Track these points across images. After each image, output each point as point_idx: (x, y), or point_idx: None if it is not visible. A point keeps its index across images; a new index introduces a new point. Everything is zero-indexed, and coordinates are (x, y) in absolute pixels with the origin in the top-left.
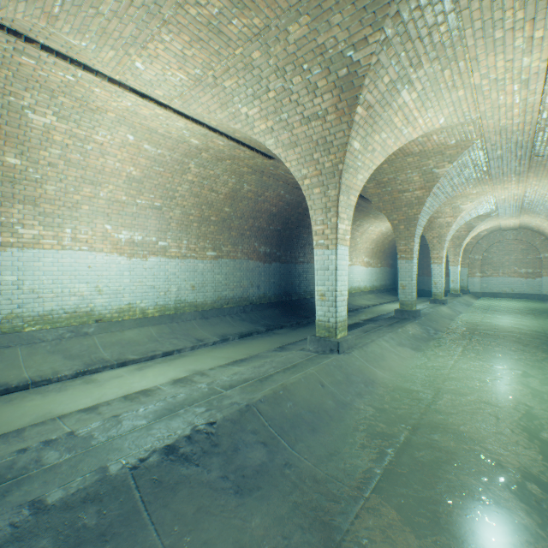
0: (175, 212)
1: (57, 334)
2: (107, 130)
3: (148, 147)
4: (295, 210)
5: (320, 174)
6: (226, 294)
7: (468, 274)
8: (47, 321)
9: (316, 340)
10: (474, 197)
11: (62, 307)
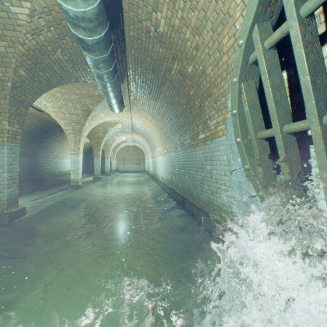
0: None
1: None
2: None
3: None
4: (41, 130)
5: (74, 130)
6: None
7: (119, 163)
8: None
9: (72, 186)
10: (120, 136)
11: None
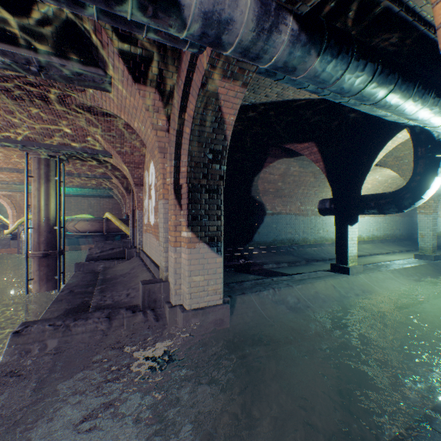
0: None
1: None
2: (372, 176)
3: (379, 178)
4: None
5: None
6: (387, 232)
7: None
8: None
9: None
10: None
11: None
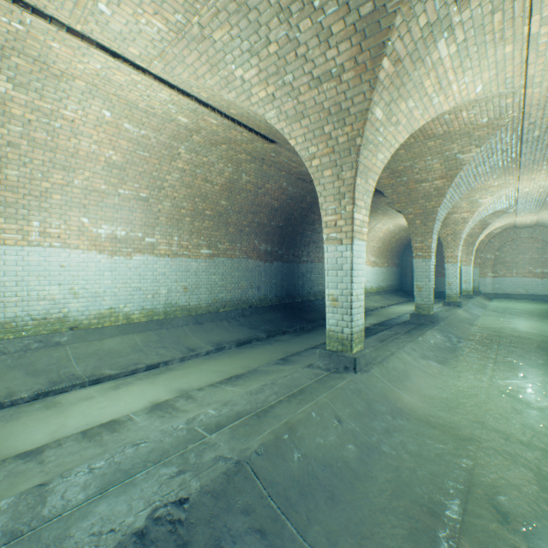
0: (165, 205)
1: (22, 344)
2: (77, 103)
3: (129, 127)
4: (299, 204)
5: (332, 151)
6: (223, 296)
7: (480, 274)
8: (9, 330)
9: (327, 354)
10: (495, 190)
11: (29, 313)
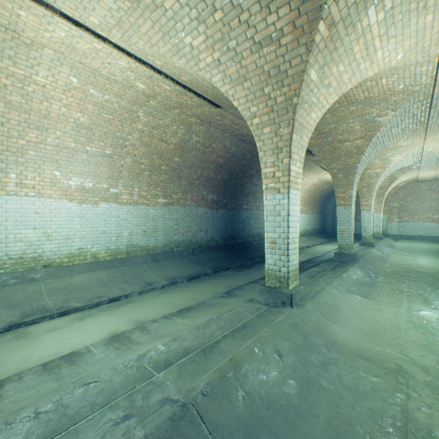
0: (127, 161)
1: (0, 281)
2: (47, 70)
3: (94, 92)
4: (240, 161)
5: (271, 110)
6: (176, 238)
7: (387, 219)
8: None
9: (266, 290)
10: (404, 149)
11: (7, 253)
